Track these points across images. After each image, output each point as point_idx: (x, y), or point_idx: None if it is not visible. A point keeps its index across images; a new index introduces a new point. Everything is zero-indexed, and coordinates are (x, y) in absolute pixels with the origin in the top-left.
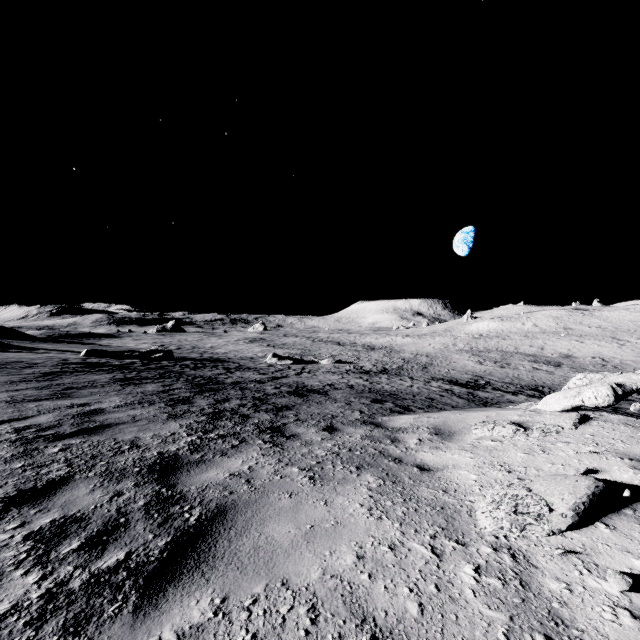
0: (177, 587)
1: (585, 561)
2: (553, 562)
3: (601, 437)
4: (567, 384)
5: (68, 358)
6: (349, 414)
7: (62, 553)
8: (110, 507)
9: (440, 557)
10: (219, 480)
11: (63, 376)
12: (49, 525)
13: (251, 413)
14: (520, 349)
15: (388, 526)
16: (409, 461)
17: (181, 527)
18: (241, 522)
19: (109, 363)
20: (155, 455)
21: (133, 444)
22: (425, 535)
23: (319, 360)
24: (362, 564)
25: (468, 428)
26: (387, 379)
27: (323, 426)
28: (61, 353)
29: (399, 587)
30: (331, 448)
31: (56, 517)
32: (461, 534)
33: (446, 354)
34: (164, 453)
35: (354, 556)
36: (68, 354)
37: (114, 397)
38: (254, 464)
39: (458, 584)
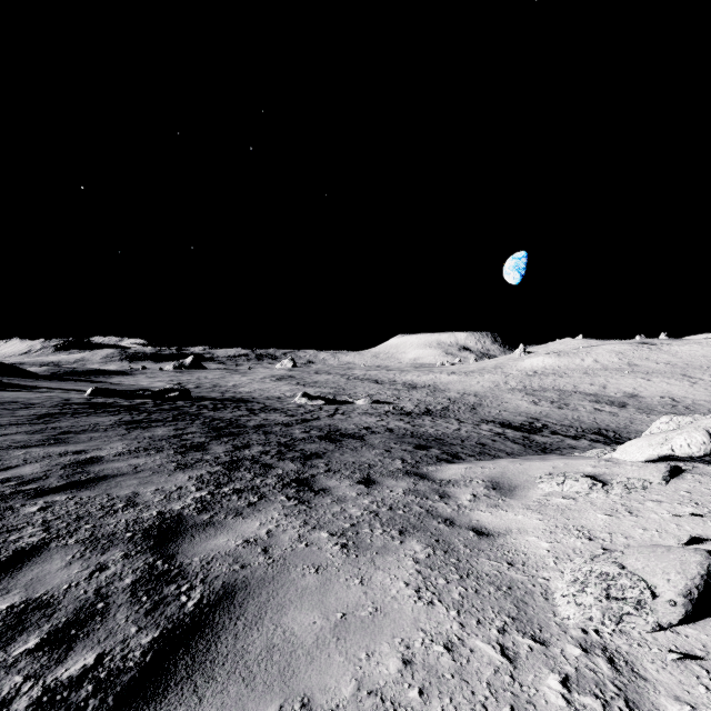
0: (158, 710)
1: (710, 671)
2: (667, 671)
3: (700, 495)
4: (649, 429)
5: (71, 398)
6: (389, 463)
7: (12, 655)
8: (88, 587)
9: (514, 662)
10: (229, 549)
11: (61, 418)
12: (4, 613)
13: (274, 462)
14: (579, 388)
15: (442, 615)
16: (463, 523)
17: (174, 616)
18: (252, 609)
19: (117, 403)
20: (154, 516)
21: (129, 501)
22: (491, 628)
23: (354, 400)
24: (410, 673)
25: (532, 481)
26: (431, 421)
27: (359, 478)
28: (64, 392)
29: (462, 710)
30: (368, 506)
31: (15, 601)
32: (538, 627)
33: (497, 393)
34: (165, 513)
35: (399, 660)
36: (71, 393)
37: (116, 443)
38: (274, 527)
39: (542, 706)
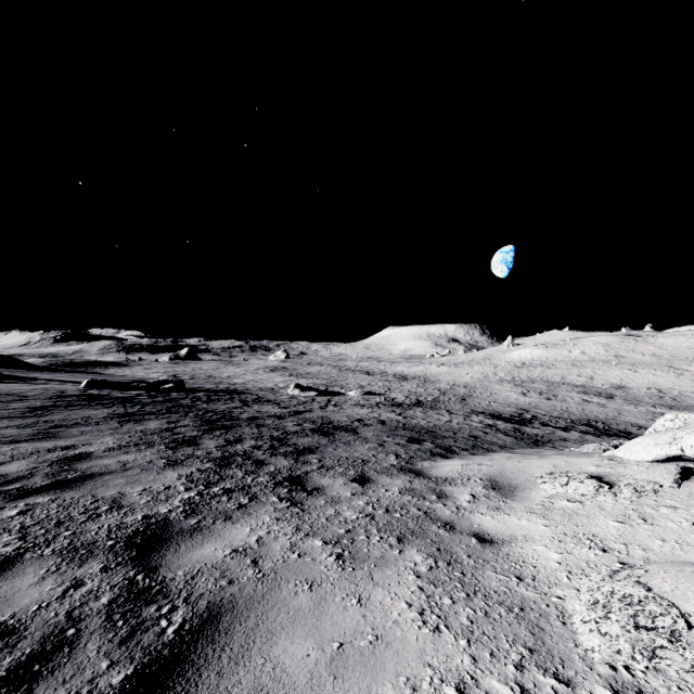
0: None
1: None
2: None
3: None
4: (653, 426)
5: (66, 390)
6: (383, 458)
7: None
8: (59, 608)
9: None
10: (216, 560)
11: (54, 411)
12: None
13: (267, 458)
14: (567, 379)
15: (451, 645)
16: (464, 527)
17: (152, 646)
18: (239, 637)
19: (111, 395)
20: (139, 520)
21: (114, 503)
22: (507, 663)
23: (346, 391)
24: None
25: (533, 481)
26: (422, 413)
27: (353, 475)
28: (60, 384)
29: None
30: (363, 508)
31: None
32: (559, 661)
33: (486, 384)
34: (151, 517)
35: None
36: (67, 385)
37: (107, 437)
38: (265, 534)
39: None
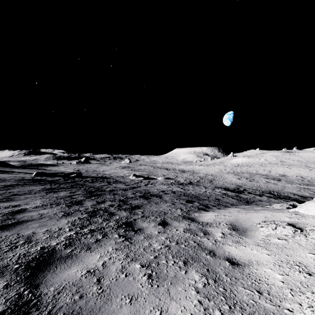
0: None
1: None
2: None
3: None
4: None
5: (25, 177)
6: (174, 211)
7: None
8: None
9: None
10: (76, 279)
11: (16, 187)
12: None
13: (115, 211)
14: (259, 172)
15: None
16: (220, 254)
17: None
18: None
19: (46, 179)
20: (38, 250)
21: (28, 239)
22: None
23: (157, 177)
24: None
25: (255, 226)
26: (192, 187)
27: (159, 221)
28: (23, 174)
29: None
30: (164, 241)
31: None
32: None
33: (221, 174)
34: (45, 248)
35: None
36: (26, 174)
37: (38, 200)
38: (107, 259)
39: None
